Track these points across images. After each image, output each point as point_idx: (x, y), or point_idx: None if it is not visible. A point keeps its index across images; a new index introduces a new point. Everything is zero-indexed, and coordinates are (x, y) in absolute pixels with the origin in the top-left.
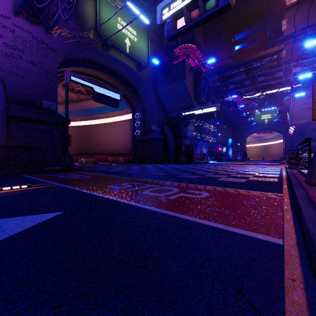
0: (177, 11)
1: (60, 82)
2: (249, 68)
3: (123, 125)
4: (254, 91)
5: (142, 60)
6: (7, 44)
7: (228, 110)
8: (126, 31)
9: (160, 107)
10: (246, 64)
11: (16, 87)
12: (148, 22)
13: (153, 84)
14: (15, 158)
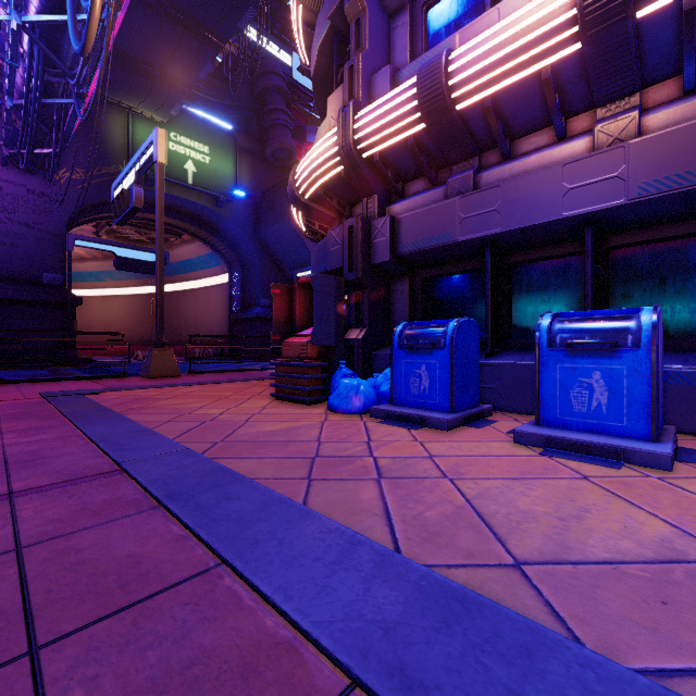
0: (113, 201)
1: (101, 229)
2: None
3: (220, 293)
4: None
5: (222, 190)
6: None
7: None
8: (188, 150)
9: (268, 263)
10: None
11: (5, 260)
12: (232, 128)
13: (252, 225)
14: (2, 352)
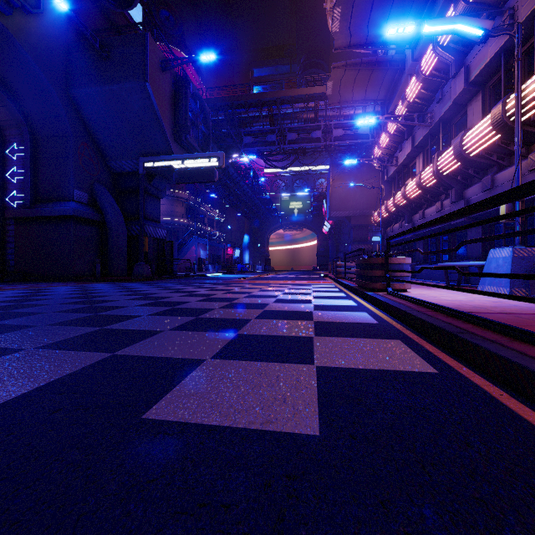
0: None
1: None
2: (276, 115)
3: None
4: (283, 155)
5: None
6: None
7: (243, 184)
8: None
9: (85, 141)
10: (271, 105)
11: None
12: None
13: (62, 74)
14: None
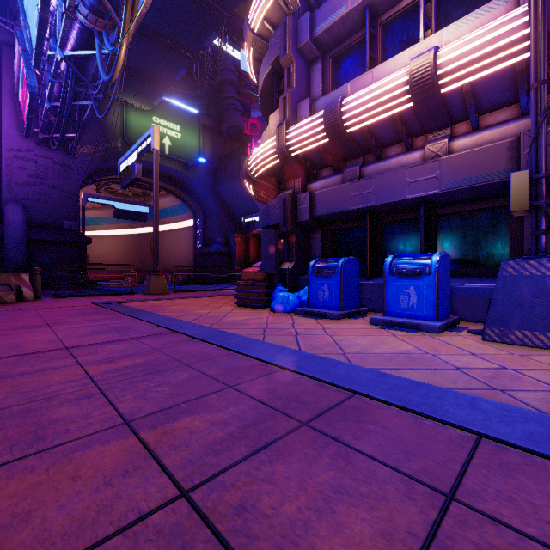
0: (120, 173)
1: (101, 187)
2: None
3: (187, 233)
4: None
5: (190, 158)
6: (31, 175)
7: None
8: (165, 129)
9: (223, 211)
10: None
11: (39, 212)
12: (197, 112)
13: (212, 183)
14: None
